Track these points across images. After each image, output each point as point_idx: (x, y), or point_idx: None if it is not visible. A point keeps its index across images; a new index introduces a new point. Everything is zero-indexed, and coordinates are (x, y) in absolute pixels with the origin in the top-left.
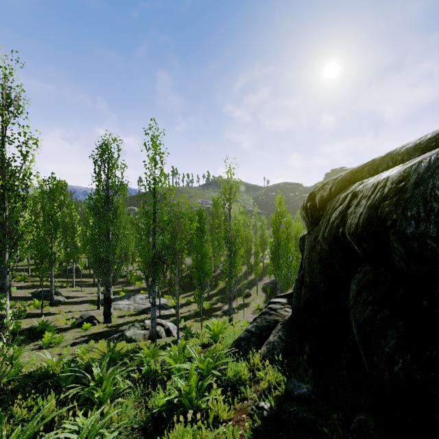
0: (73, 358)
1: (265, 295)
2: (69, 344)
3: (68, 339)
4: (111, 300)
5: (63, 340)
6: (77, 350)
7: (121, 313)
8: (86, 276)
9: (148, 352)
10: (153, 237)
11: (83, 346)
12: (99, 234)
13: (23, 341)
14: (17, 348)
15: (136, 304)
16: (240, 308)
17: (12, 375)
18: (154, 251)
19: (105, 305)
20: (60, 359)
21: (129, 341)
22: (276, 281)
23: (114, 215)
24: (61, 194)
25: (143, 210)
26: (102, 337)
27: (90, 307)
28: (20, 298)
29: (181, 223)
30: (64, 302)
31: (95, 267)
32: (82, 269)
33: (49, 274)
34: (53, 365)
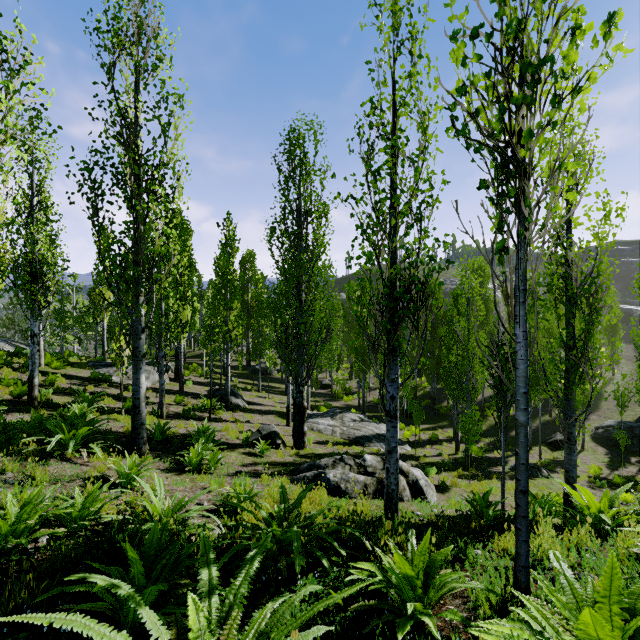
0: (220, 505)
1: (604, 452)
2: (223, 473)
3: (231, 464)
4: (304, 409)
5: (223, 463)
6: (230, 490)
7: (320, 438)
8: (277, 381)
9: (405, 572)
10: (391, 243)
11: (244, 482)
12: (286, 295)
13: (168, 452)
14: (133, 461)
15: (345, 428)
16: (550, 468)
17: (75, 520)
18: (396, 269)
19: (294, 417)
20: (179, 504)
21: (335, 493)
22: (632, 425)
23: (310, 258)
24: (249, 268)
25: (367, 169)
26: (286, 472)
27: (277, 421)
28: (193, 394)
29: (566, 1)
30: (243, 409)
31: (280, 349)
32: (270, 366)
33: (234, 372)
34: (160, 519)
